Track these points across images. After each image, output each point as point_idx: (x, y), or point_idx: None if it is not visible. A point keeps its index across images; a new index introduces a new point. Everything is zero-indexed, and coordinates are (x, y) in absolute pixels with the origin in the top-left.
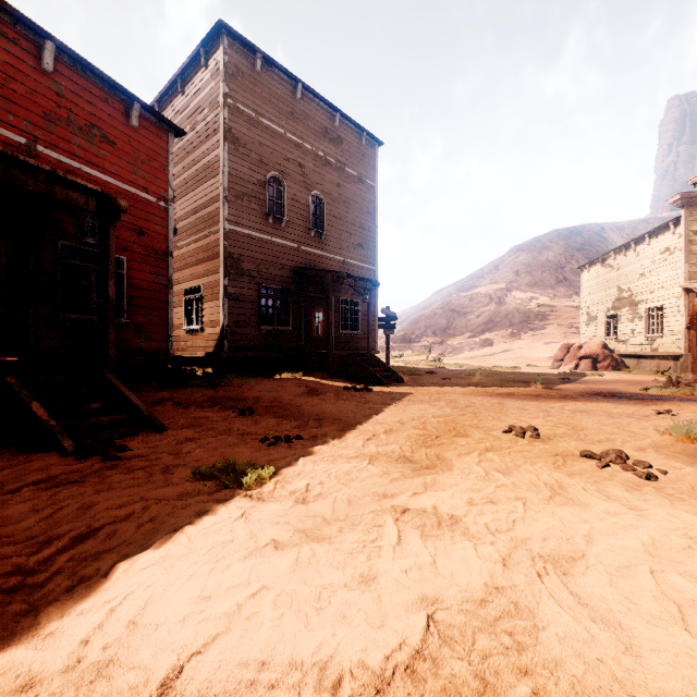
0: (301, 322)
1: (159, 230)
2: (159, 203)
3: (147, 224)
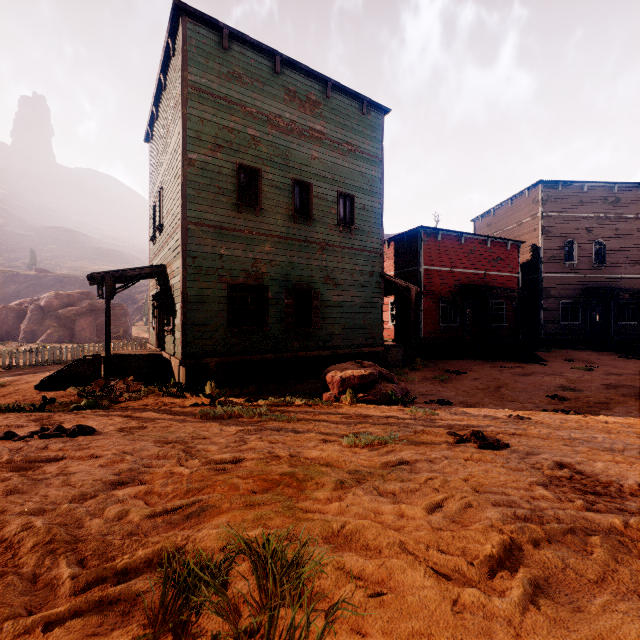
0: (586, 319)
1: (515, 286)
2: (515, 275)
3: (511, 285)
